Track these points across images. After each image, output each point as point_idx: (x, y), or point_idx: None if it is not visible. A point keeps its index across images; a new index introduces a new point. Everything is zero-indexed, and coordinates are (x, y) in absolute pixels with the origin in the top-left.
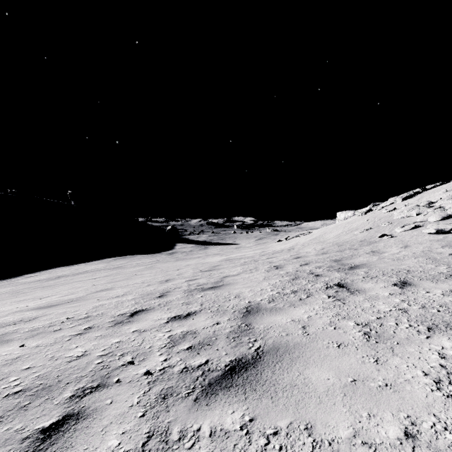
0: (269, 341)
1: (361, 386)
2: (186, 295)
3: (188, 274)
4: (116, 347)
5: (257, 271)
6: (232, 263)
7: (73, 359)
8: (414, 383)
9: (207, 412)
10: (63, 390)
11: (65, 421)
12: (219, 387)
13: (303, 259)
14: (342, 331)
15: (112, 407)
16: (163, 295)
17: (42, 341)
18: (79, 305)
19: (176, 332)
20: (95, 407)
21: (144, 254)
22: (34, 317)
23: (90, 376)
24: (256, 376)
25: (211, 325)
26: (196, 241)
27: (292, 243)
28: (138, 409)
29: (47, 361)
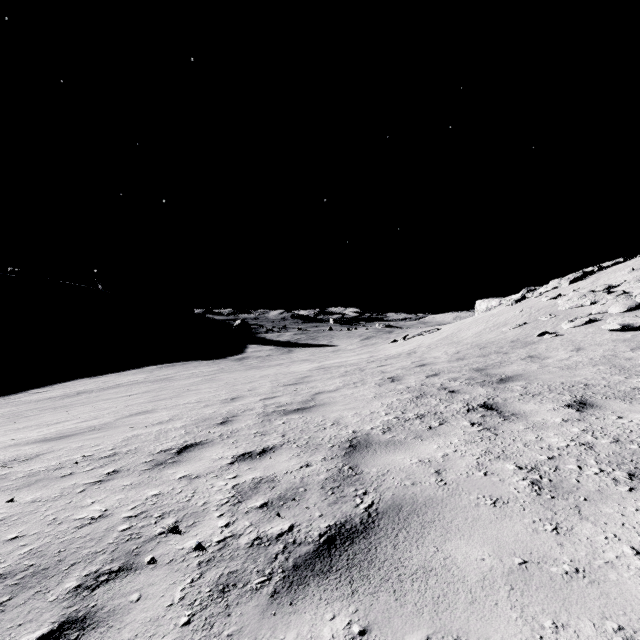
0: (386, 494)
1: (537, 573)
2: (261, 421)
3: (265, 389)
4: (152, 504)
5: (364, 385)
6: (327, 374)
7: (86, 522)
8: (621, 568)
9: (291, 618)
10: (65, 576)
11: (62, 632)
12: (311, 572)
13: (430, 367)
14: (498, 479)
15: (140, 606)
16: (227, 421)
17: (42, 493)
18: (103, 436)
19: (245, 479)
20: (113, 606)
21: (202, 360)
22: (35, 454)
23: (108, 553)
24: (367, 552)
25: (298, 469)
26: (276, 342)
27: (413, 344)
28: (180, 612)
29: (46, 526)
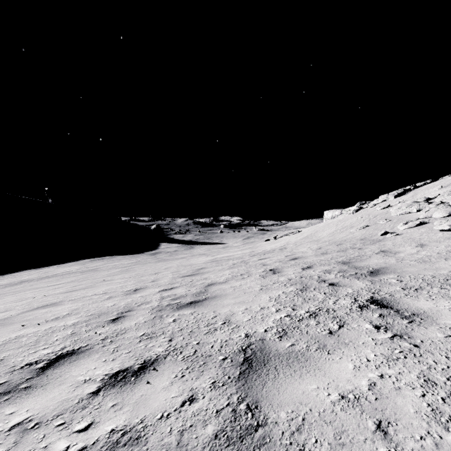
0: None
1: None
2: (153, 318)
3: (166, 280)
4: None
5: (250, 277)
6: (218, 266)
7: None
8: None
9: None
10: None
11: None
12: None
13: (302, 261)
14: None
15: None
16: (120, 317)
17: None
18: None
19: (100, 433)
20: None
21: (125, 255)
22: None
23: None
24: None
25: (177, 407)
26: (182, 241)
27: (282, 242)
28: None
29: None
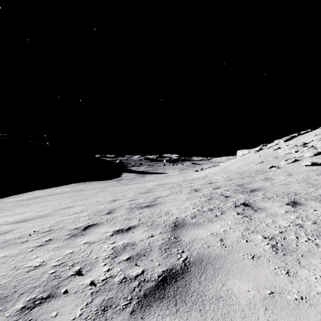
0: (194, 252)
1: (279, 299)
2: (128, 212)
3: (130, 195)
4: (68, 258)
5: (181, 193)
6: (162, 187)
7: (31, 269)
8: None
9: None
10: (16, 301)
11: None
12: (153, 298)
13: (215, 184)
14: (253, 244)
15: (56, 320)
16: (110, 212)
17: (10, 252)
18: (45, 220)
19: (119, 244)
20: (41, 320)
21: (99, 180)
22: (9, 230)
23: (42, 287)
24: (184, 286)
25: (147, 238)
26: (137, 171)
27: (206, 172)
28: None
29: (9, 271)
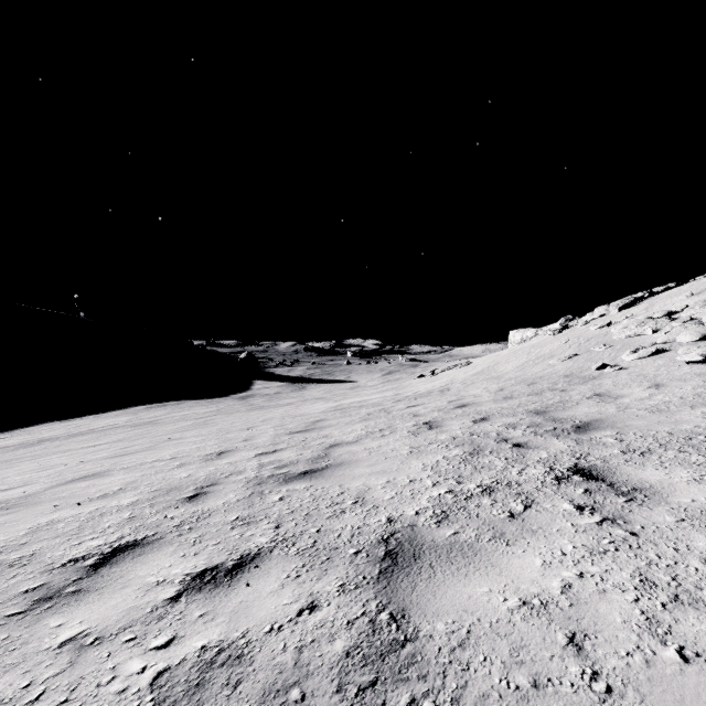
0: None
1: None
2: (249, 495)
3: (265, 439)
4: None
5: (394, 434)
6: (345, 417)
7: None
8: None
9: None
10: None
11: None
12: None
13: (474, 409)
14: None
15: None
16: (200, 494)
17: None
18: (4, 522)
19: (187, 650)
20: None
21: (199, 399)
22: None
23: None
24: None
25: (293, 618)
26: (287, 378)
27: (444, 379)
28: None
29: None
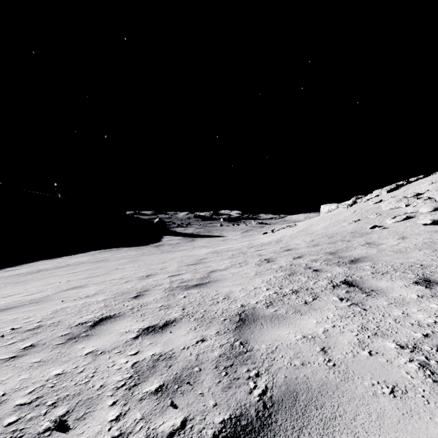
0: (278, 377)
1: None
2: (167, 295)
3: (172, 268)
4: (51, 386)
5: (247, 265)
6: (219, 256)
7: None
8: None
9: None
10: None
11: None
12: None
13: (294, 251)
14: (385, 360)
15: None
16: (140, 295)
17: None
18: (37, 308)
19: (145, 355)
20: None
21: (130, 247)
22: None
23: None
24: None
25: (194, 344)
26: (183, 234)
27: (279, 235)
28: None
29: None
